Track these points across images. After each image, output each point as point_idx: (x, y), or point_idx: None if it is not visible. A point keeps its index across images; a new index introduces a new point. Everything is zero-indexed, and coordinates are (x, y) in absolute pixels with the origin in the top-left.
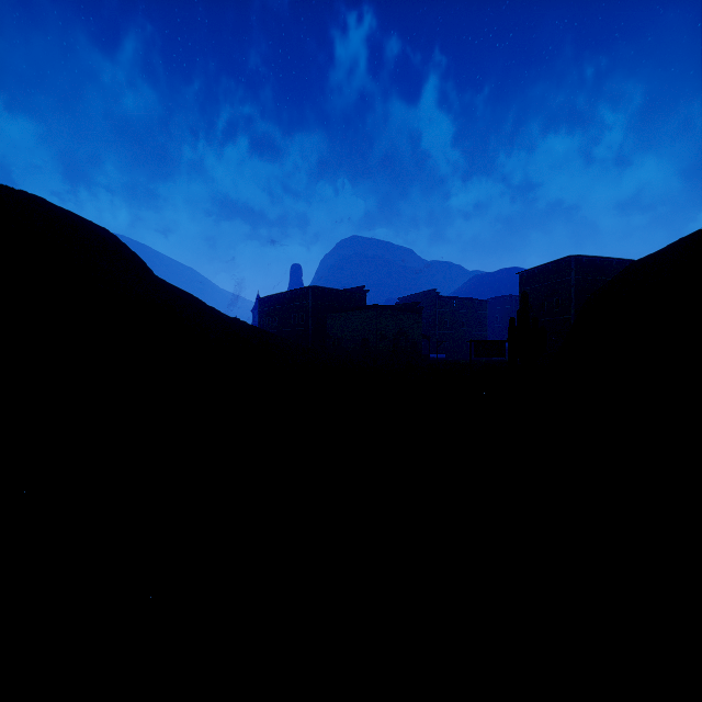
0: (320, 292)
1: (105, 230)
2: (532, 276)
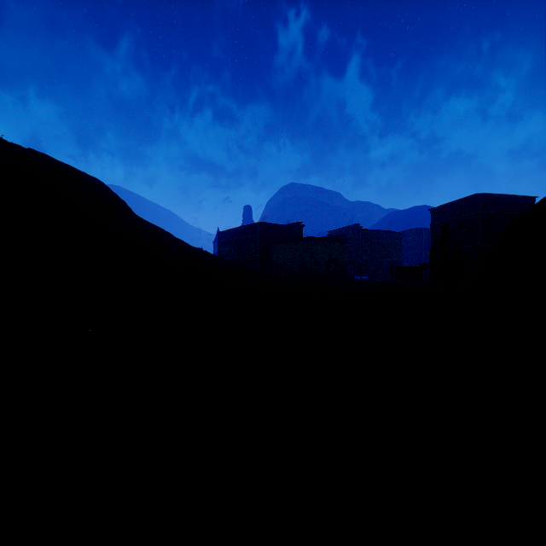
0: (266, 227)
1: (96, 180)
2: (442, 212)
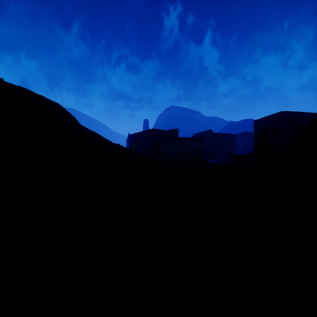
0: (157, 131)
1: (57, 104)
2: (261, 122)
